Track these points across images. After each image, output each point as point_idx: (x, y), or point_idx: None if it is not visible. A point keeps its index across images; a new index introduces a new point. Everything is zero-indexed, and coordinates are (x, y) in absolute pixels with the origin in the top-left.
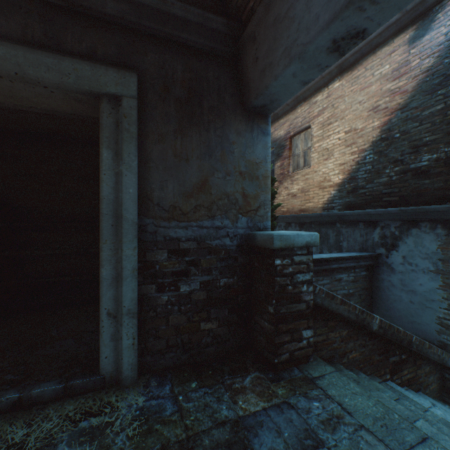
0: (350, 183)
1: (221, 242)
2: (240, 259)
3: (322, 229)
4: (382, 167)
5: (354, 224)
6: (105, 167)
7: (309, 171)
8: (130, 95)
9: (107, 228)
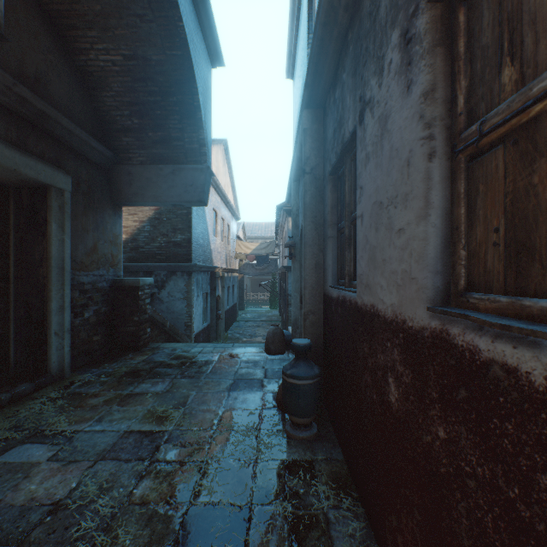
0: (133, 243)
1: (103, 284)
2: (111, 295)
3: None
4: (157, 236)
5: (137, 273)
6: (54, 235)
7: None
8: (69, 191)
9: (55, 276)
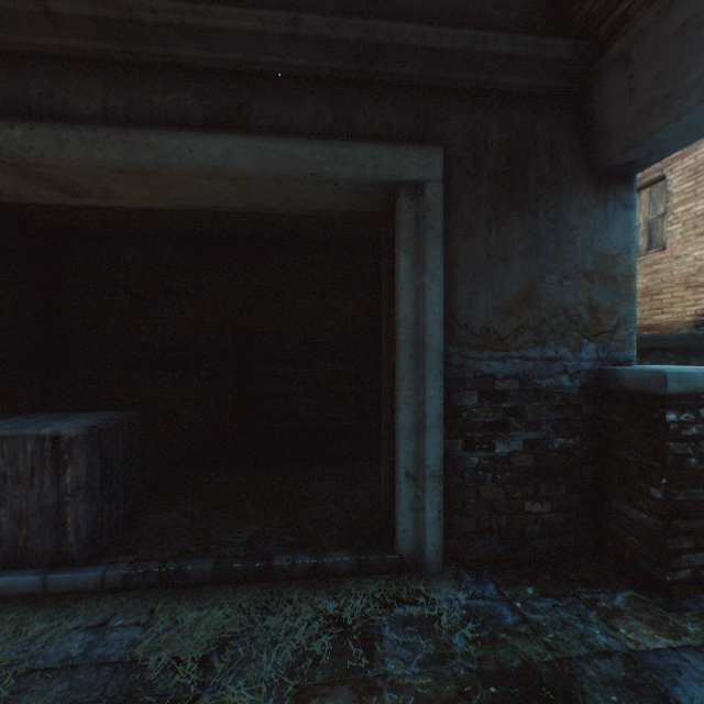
0: None
1: (554, 381)
2: (585, 410)
3: (692, 361)
4: None
5: None
6: (403, 279)
7: (660, 258)
8: (435, 179)
9: (405, 360)
